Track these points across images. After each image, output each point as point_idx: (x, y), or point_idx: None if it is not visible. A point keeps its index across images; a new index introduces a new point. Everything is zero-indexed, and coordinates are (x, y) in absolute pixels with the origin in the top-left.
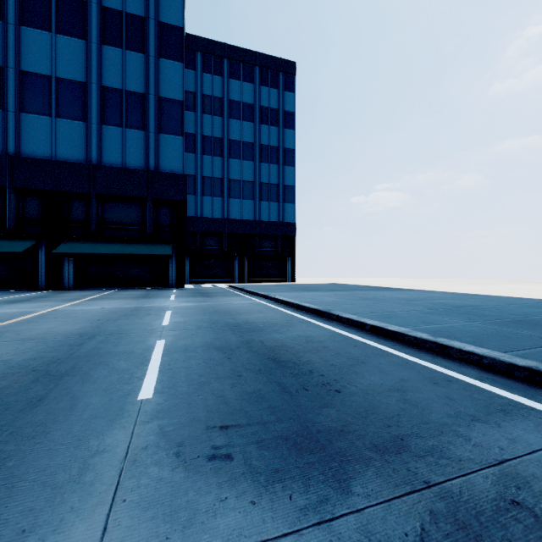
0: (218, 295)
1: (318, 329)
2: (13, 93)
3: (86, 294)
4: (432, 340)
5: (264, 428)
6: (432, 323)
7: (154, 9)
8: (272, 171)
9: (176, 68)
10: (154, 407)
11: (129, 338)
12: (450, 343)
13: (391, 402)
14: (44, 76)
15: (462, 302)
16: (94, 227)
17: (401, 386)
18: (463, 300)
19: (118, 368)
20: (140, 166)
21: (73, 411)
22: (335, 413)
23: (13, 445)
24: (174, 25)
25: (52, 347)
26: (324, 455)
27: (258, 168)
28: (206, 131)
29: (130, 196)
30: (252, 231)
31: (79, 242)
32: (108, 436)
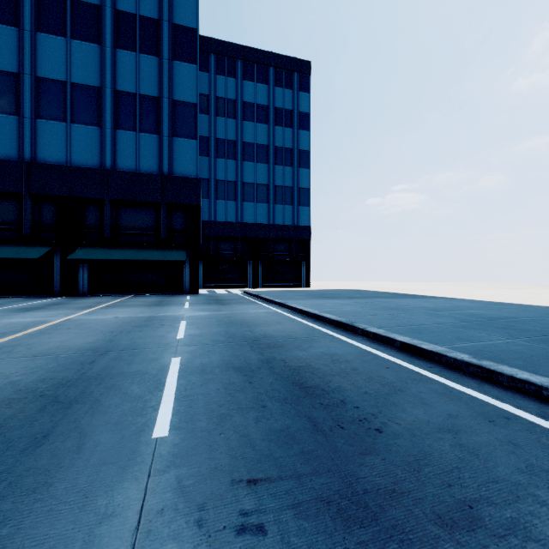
0: (233, 303)
1: (342, 346)
2: (29, 99)
3: (100, 301)
4: (476, 363)
5: (299, 485)
6: (469, 341)
7: (168, 11)
8: (286, 173)
9: (190, 70)
10: (170, 450)
11: (142, 354)
12: (499, 368)
13: (445, 448)
14: (59, 82)
15: (495, 313)
16: (108, 232)
17: (452, 425)
18: (495, 310)
19: (130, 394)
20: (153, 170)
21: (80, 453)
22: (381, 464)
23: (9, 503)
24: (187, 27)
25: (63, 365)
26: (378, 530)
27: (272, 170)
28: (219, 134)
29: (144, 201)
30: (266, 235)
31: (93, 248)
32: (118, 492)
